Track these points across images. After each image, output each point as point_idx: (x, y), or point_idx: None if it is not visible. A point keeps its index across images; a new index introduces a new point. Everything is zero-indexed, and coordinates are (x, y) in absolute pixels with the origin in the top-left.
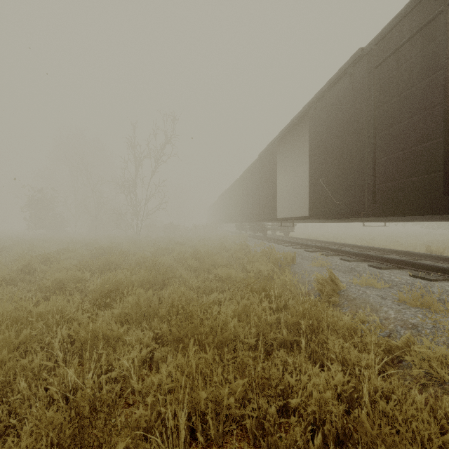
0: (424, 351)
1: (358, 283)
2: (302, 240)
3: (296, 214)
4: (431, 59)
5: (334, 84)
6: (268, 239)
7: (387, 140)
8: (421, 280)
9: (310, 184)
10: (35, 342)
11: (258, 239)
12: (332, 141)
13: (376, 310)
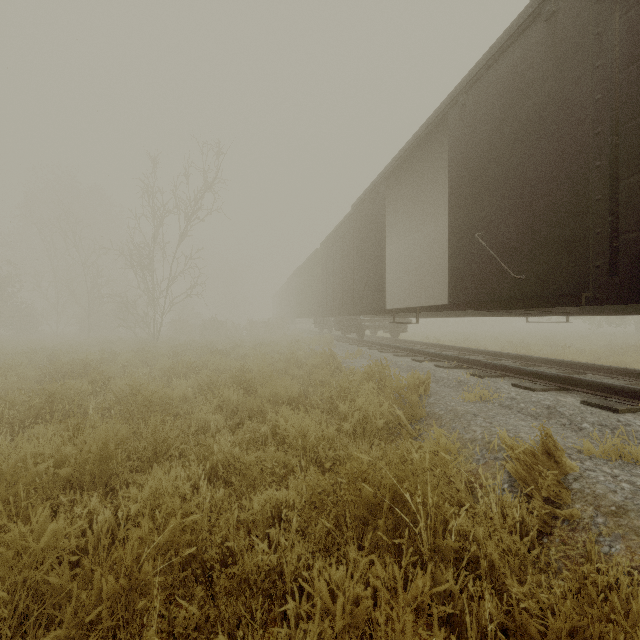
0: None
1: (597, 452)
2: (422, 346)
3: (409, 303)
4: None
5: (507, 47)
6: (367, 344)
7: None
8: None
9: (452, 245)
10: None
11: (351, 344)
12: (501, 159)
13: None
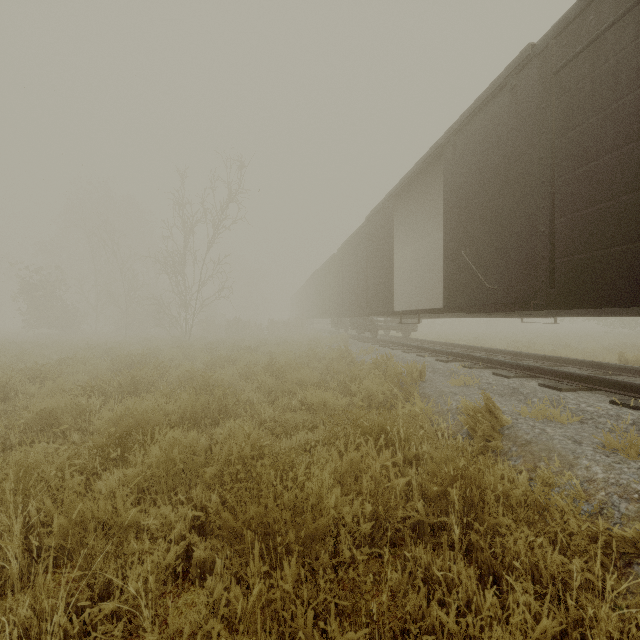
0: None
1: (530, 414)
2: (430, 344)
3: (420, 305)
4: None
5: (485, 104)
6: (379, 342)
7: (575, 188)
8: (632, 411)
9: (446, 259)
10: None
11: (365, 342)
12: (481, 192)
13: (569, 464)
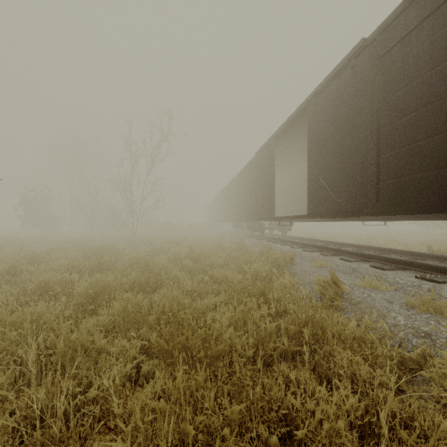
0: (446, 367)
1: (362, 285)
2: (300, 240)
3: (294, 213)
4: (441, 47)
5: (334, 78)
6: (265, 238)
7: (392, 135)
8: (429, 283)
9: (309, 181)
10: (7, 355)
11: (255, 238)
12: (332, 137)
13: (383, 315)
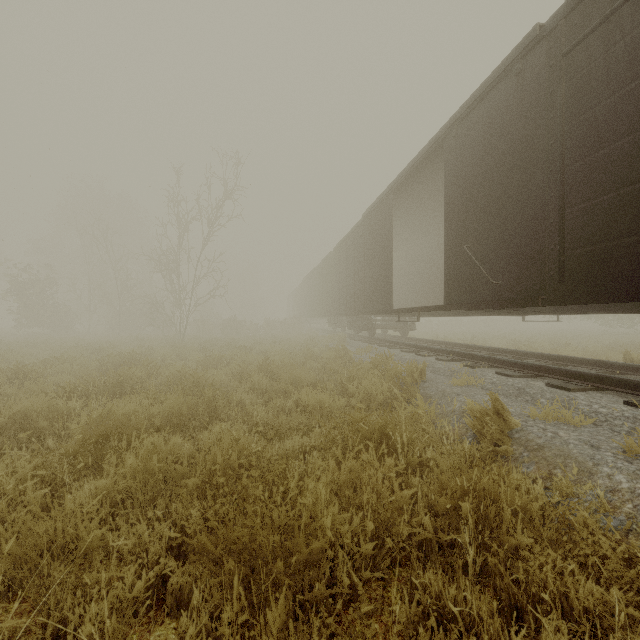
0: None
1: (540, 416)
2: (429, 343)
3: (418, 304)
4: None
5: (488, 92)
6: (377, 341)
7: (587, 175)
8: None
9: (447, 254)
10: None
11: (362, 341)
12: (484, 184)
13: (588, 472)
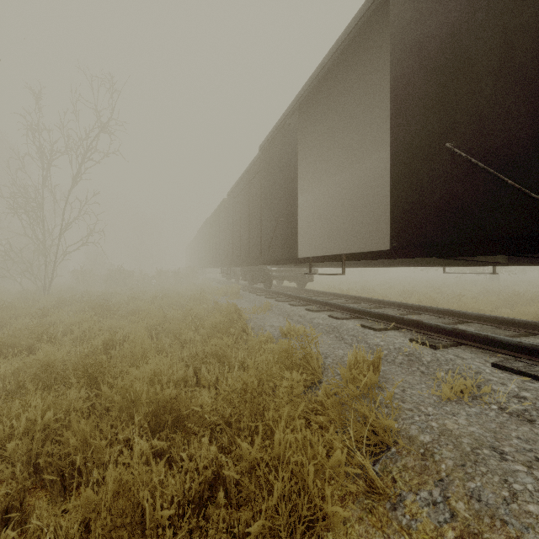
0: None
1: None
2: (331, 297)
3: (315, 254)
4: None
5: None
6: (274, 294)
7: None
8: None
9: (397, 170)
10: None
11: (258, 294)
12: (497, 19)
13: None
